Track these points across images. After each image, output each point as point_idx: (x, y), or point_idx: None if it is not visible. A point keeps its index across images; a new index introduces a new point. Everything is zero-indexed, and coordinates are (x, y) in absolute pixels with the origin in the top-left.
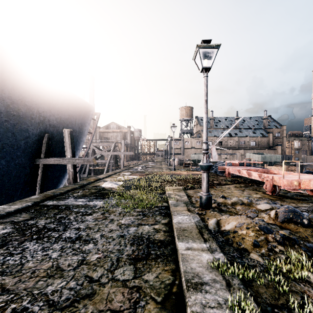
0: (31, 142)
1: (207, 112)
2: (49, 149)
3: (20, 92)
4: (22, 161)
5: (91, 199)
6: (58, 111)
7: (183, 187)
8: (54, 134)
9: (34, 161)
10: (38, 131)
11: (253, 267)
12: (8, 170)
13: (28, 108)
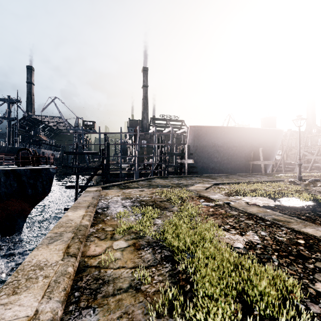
0: (247, 154)
1: (299, 143)
2: (254, 157)
3: (242, 138)
4: (244, 162)
5: (263, 176)
6: (258, 140)
7: (320, 178)
8: (256, 150)
9: (248, 162)
10: (249, 150)
11: (275, 183)
12: (239, 165)
13: (245, 142)
